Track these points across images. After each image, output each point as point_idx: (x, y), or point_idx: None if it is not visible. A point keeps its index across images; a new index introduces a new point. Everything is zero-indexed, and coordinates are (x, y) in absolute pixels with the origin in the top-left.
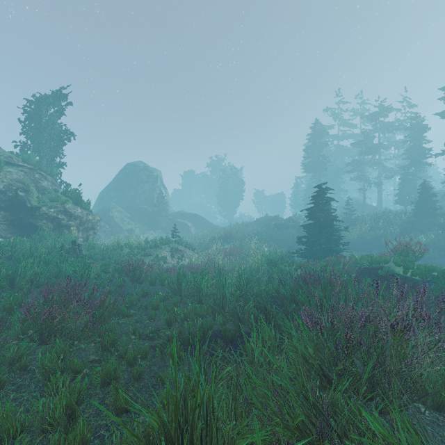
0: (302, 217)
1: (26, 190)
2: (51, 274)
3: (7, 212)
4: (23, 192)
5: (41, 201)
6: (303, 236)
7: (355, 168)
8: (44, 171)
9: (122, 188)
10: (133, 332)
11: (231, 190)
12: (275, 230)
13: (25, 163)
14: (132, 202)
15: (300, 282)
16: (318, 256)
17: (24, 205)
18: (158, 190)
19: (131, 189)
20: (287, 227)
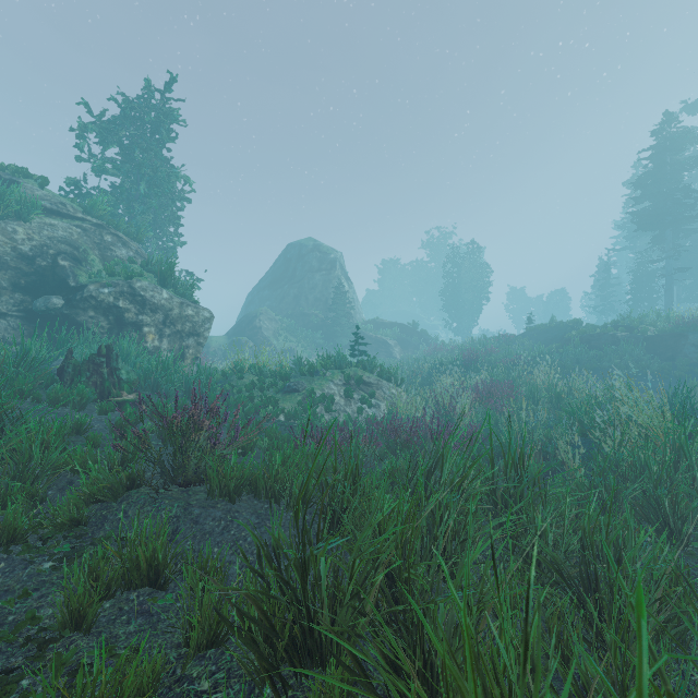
0: (650, 319)
1: (78, 258)
2: None
3: (30, 295)
4: (69, 262)
5: (92, 276)
6: None
7: None
8: (126, 232)
9: (280, 284)
10: None
11: (467, 283)
12: (584, 347)
13: (88, 216)
14: (294, 305)
15: None
16: None
17: (64, 283)
18: (336, 282)
19: (293, 284)
20: (613, 340)
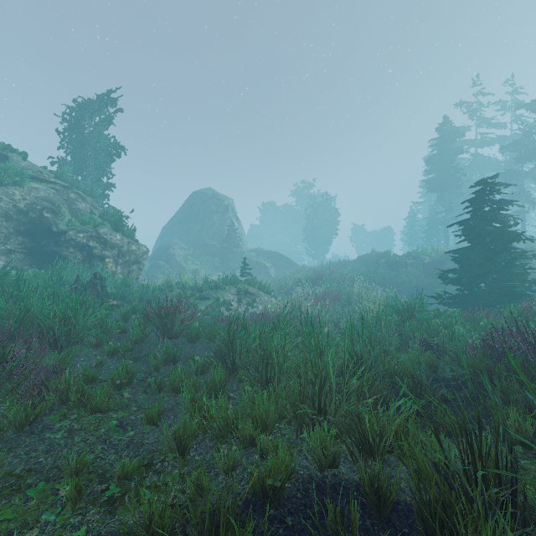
0: (428, 252)
1: (55, 211)
2: (11, 315)
3: (27, 237)
4: (51, 214)
5: (69, 225)
6: (450, 270)
7: (509, 182)
8: (83, 191)
9: (187, 221)
10: (76, 471)
11: (321, 223)
12: (388, 270)
13: (58, 180)
14: (198, 238)
15: (497, 350)
16: (482, 304)
17: (49, 229)
18: (229, 222)
19: (197, 222)
20: (405, 265)
